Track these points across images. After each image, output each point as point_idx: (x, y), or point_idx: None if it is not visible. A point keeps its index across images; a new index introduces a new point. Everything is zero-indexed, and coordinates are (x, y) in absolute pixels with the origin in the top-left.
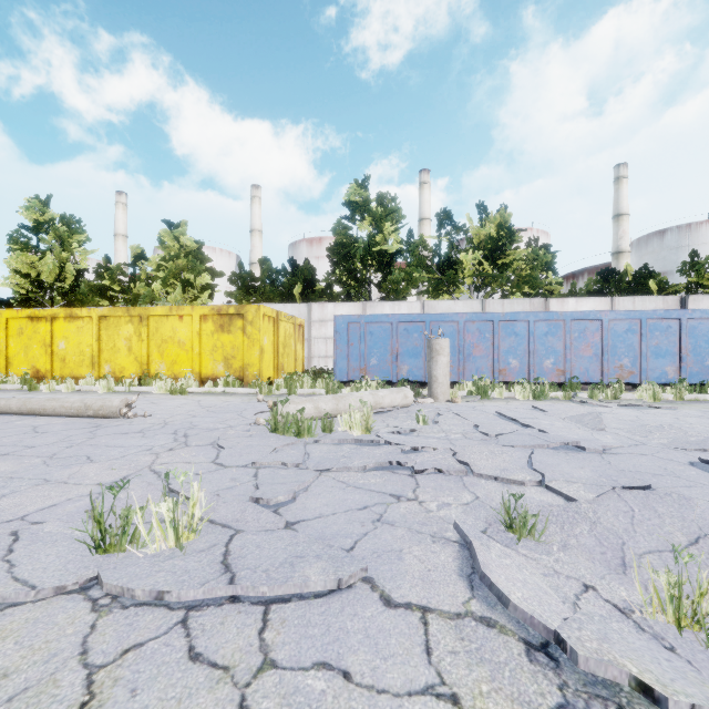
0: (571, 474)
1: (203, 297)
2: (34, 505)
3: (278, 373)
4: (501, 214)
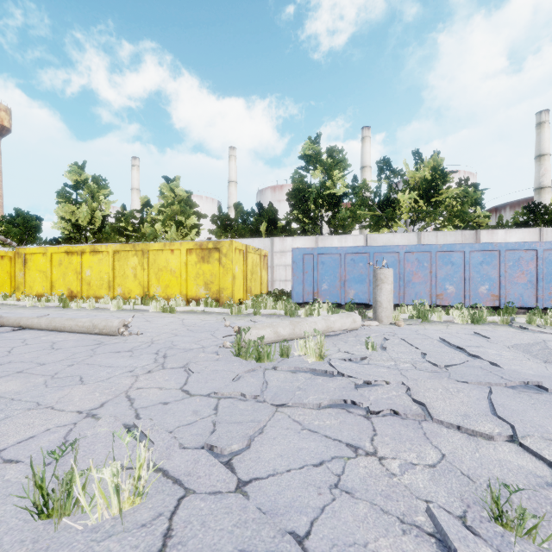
0: (545, 427)
1: (191, 234)
2: (16, 436)
3: (247, 295)
4: (434, 159)
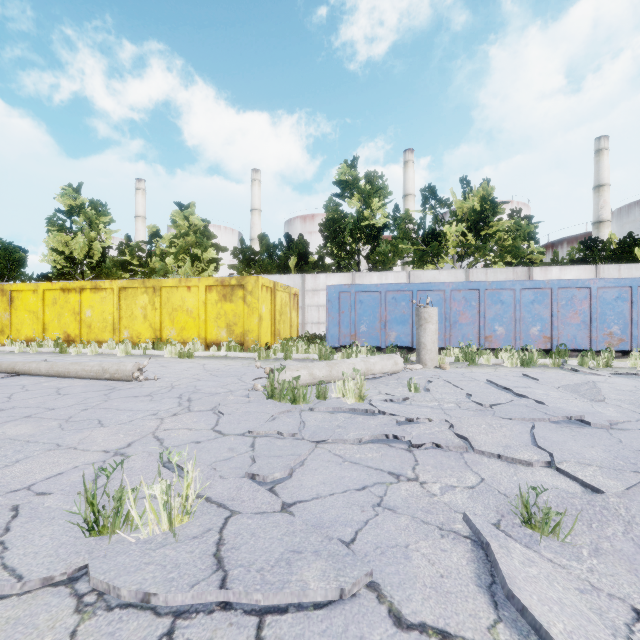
0: (581, 454)
1: (209, 270)
2: (42, 473)
3: (275, 339)
4: (484, 187)
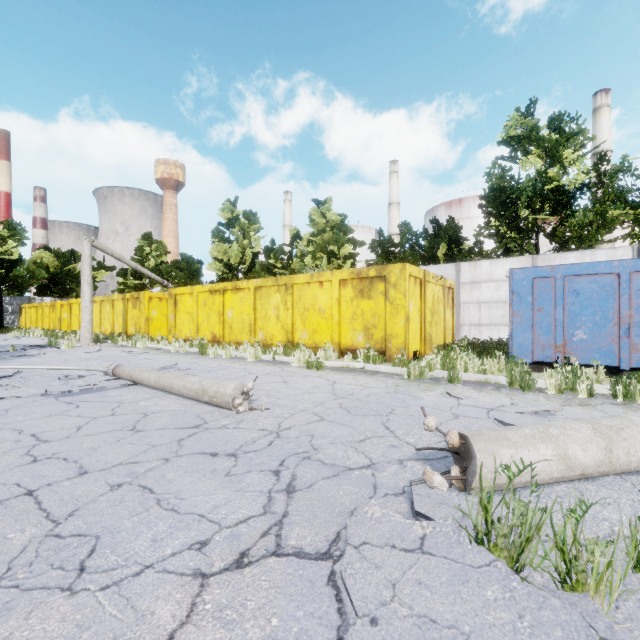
0: None
1: (345, 266)
2: None
3: (425, 346)
4: None
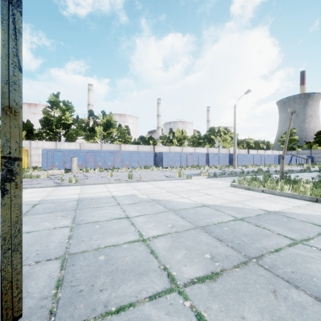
0: None
1: None
2: None
3: None
4: (110, 115)
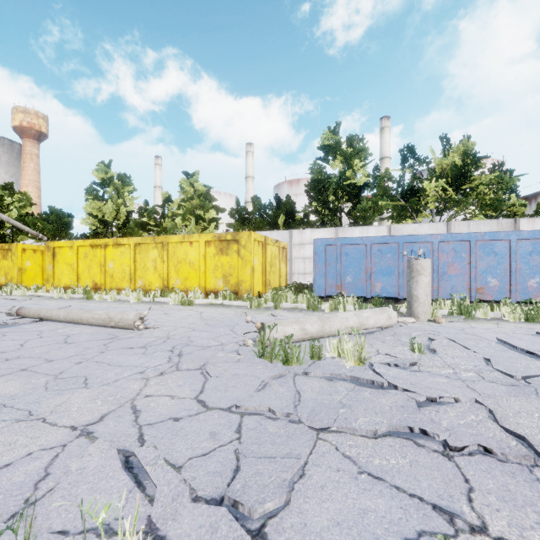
0: None
1: (210, 228)
2: None
3: (266, 288)
4: (464, 144)
